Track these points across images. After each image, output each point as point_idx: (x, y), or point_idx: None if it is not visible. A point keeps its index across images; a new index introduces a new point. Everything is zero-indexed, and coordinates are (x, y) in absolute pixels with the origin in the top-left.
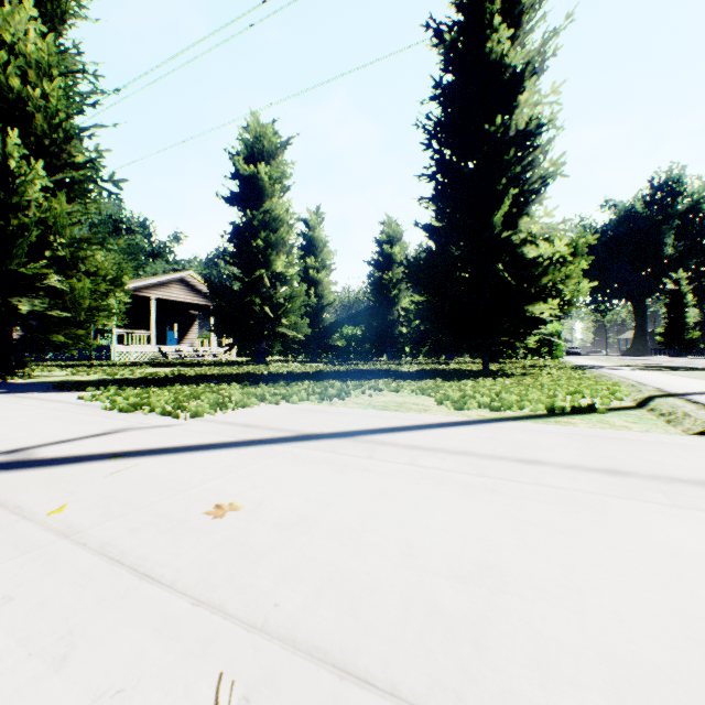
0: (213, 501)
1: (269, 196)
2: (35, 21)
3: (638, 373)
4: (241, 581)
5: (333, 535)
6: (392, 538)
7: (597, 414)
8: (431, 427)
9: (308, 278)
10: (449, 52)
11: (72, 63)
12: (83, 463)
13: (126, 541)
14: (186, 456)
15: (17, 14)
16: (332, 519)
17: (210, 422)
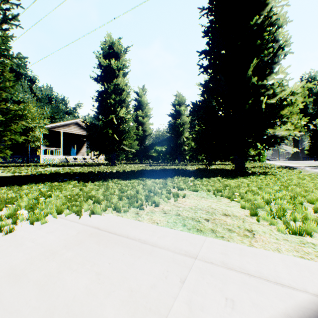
0: None
1: (117, 77)
2: None
3: None
4: None
5: None
6: None
7: None
8: None
9: (138, 121)
10: None
11: None
12: None
13: None
14: None
15: None
16: None
17: None
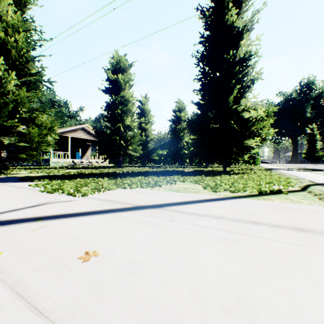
0: (84, 249)
1: (123, 89)
2: (12, 6)
3: (297, 172)
4: (92, 312)
5: (150, 275)
6: (185, 276)
7: (283, 194)
8: (201, 202)
9: (141, 127)
10: (208, 21)
11: (29, 26)
12: (20, 223)
13: (29, 279)
14: (75, 219)
15: (3, 2)
16: (150, 262)
17: (91, 199)
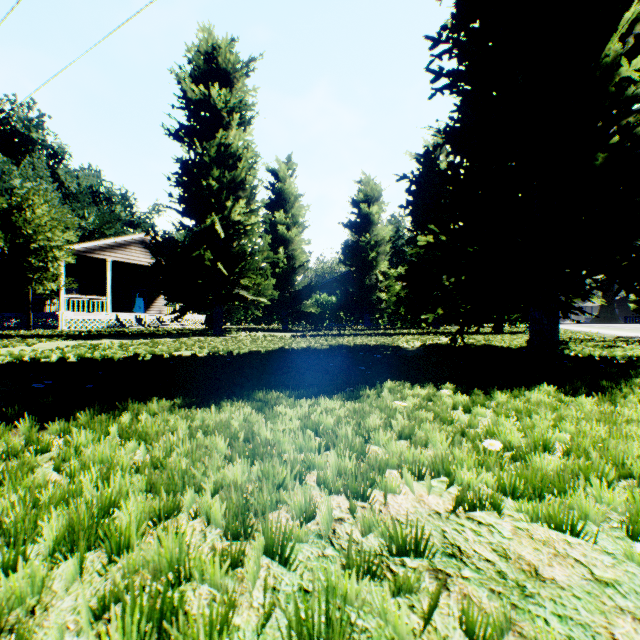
0: None
1: (225, 129)
2: None
3: None
4: None
5: None
6: None
7: None
8: None
9: (277, 235)
10: None
11: None
12: None
13: None
14: None
15: None
16: None
17: None
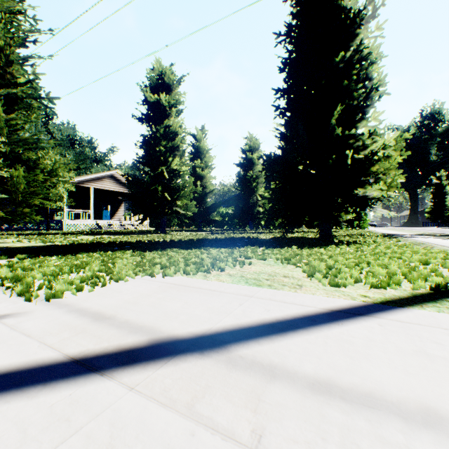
0: None
1: (168, 116)
2: None
3: (445, 241)
4: None
5: None
6: None
7: None
8: (323, 323)
9: (196, 174)
10: (297, 5)
11: (13, 6)
12: None
13: None
14: None
15: None
16: None
17: (60, 309)
